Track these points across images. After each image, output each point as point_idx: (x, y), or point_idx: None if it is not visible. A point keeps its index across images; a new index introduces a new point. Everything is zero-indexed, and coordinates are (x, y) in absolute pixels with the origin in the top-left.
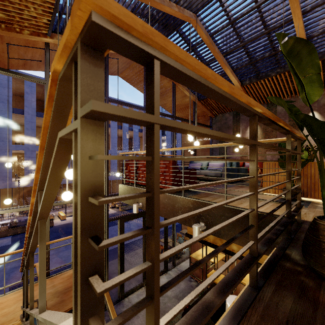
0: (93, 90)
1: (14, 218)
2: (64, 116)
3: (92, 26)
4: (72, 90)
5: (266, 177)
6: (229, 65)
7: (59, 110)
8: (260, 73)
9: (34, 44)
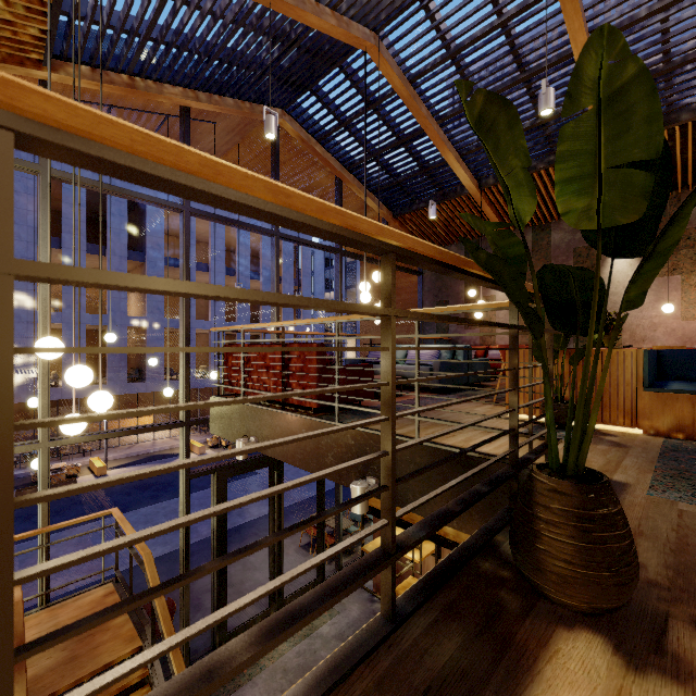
0: None
1: None
2: None
3: None
4: None
5: None
6: (452, 145)
7: None
8: None
9: None
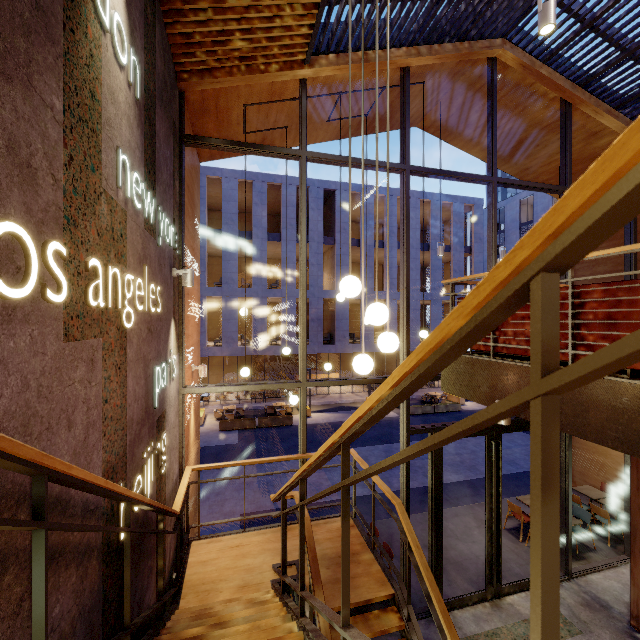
0: None
1: (240, 404)
2: None
3: None
4: None
5: None
6: None
7: None
8: None
9: (281, 93)
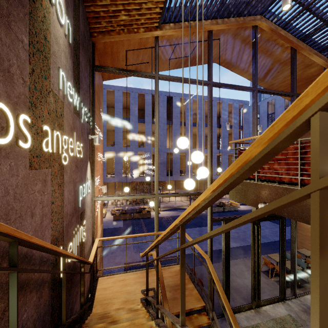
0: None
1: (124, 206)
2: None
3: None
4: None
5: None
6: None
7: None
8: None
9: (145, 44)
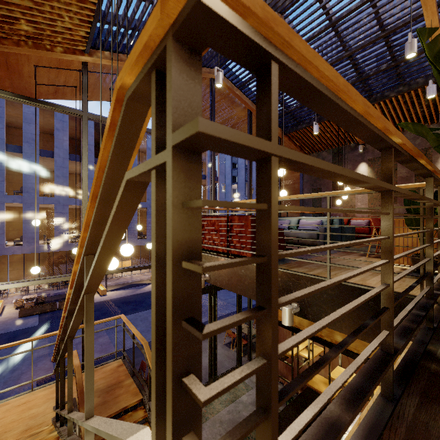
0: (188, 107)
1: (42, 292)
2: (127, 152)
3: (195, 10)
4: (152, 110)
5: None
6: None
7: (122, 143)
8: (374, 93)
9: (68, 65)
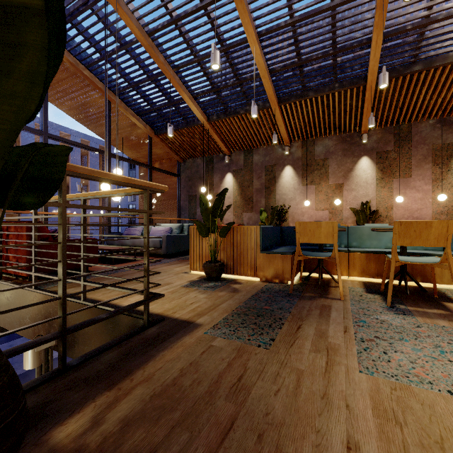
0: None
1: None
2: None
3: None
4: None
5: (193, 248)
6: (186, 88)
7: None
8: (228, 107)
9: None
